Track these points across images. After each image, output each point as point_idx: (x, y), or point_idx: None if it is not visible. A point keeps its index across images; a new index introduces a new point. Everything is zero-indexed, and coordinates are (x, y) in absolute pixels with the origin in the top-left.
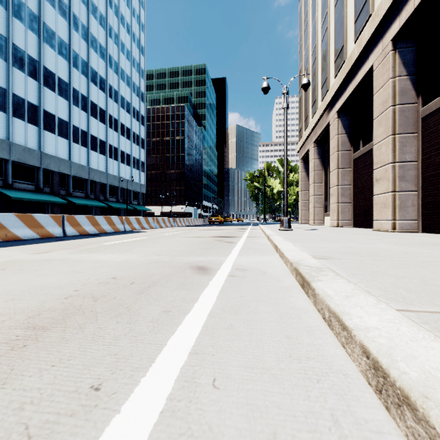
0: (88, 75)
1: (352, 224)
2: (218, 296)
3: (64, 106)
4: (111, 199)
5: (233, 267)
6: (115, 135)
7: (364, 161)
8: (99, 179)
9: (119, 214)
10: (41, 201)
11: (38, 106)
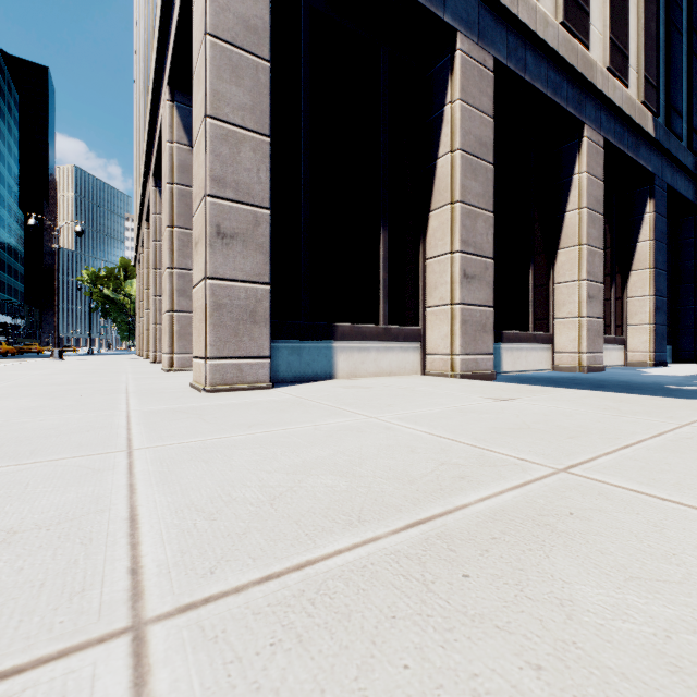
0: None
1: None
2: None
3: None
4: None
5: None
6: None
7: None
8: None
9: None
10: None
11: None
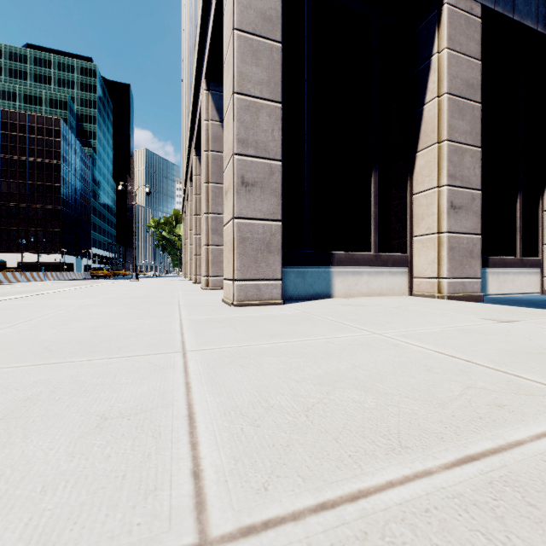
0: None
1: None
2: None
3: None
4: None
5: None
6: None
7: None
8: None
9: None
10: None
11: None
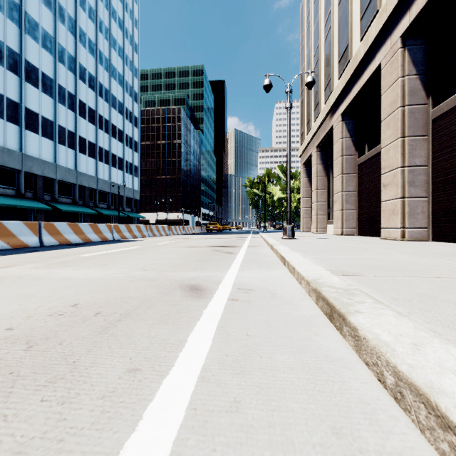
0: (76, 72)
1: (357, 232)
2: (215, 336)
3: (48, 104)
4: (102, 205)
5: (234, 285)
6: (105, 137)
7: (369, 166)
8: (88, 184)
9: (110, 222)
10: (22, 207)
11: (19, 104)
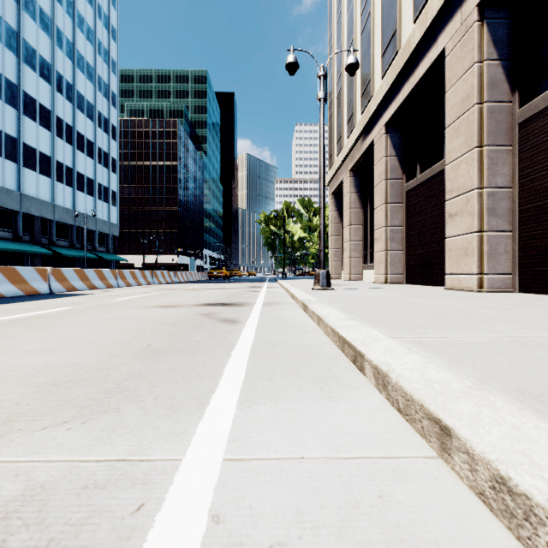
0: (19, 52)
1: (404, 279)
2: None
3: None
4: (61, 242)
5: None
6: (67, 149)
7: (422, 193)
8: (39, 213)
9: (75, 266)
10: None
11: None
